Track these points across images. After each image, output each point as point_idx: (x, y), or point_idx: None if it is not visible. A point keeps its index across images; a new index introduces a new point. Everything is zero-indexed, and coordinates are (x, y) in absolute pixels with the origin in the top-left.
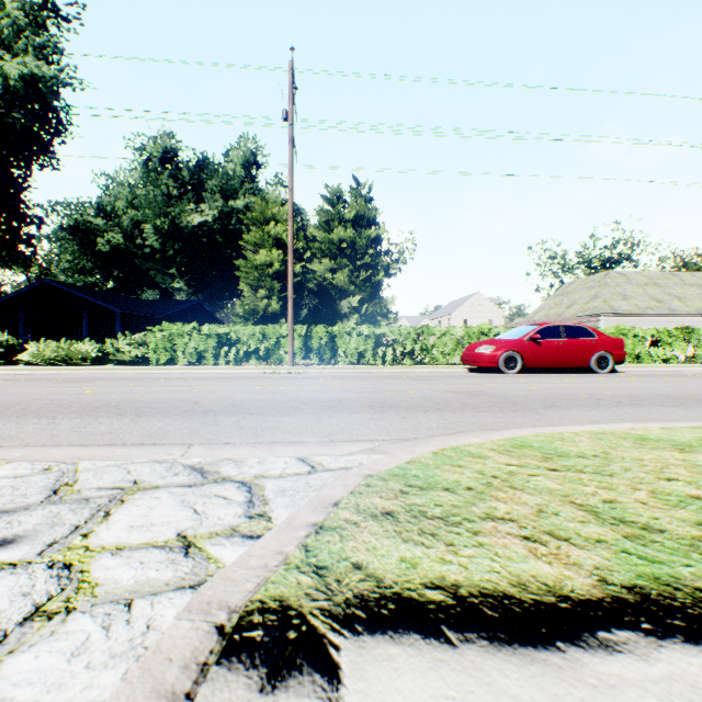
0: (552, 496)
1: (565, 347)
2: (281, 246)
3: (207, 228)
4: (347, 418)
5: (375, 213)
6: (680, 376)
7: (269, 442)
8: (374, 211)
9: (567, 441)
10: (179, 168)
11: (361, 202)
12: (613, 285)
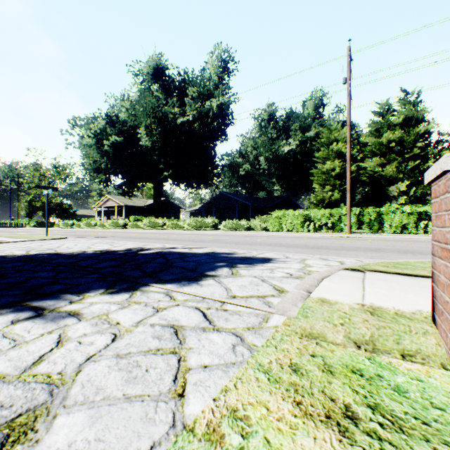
0: None
1: None
2: (340, 156)
3: (292, 153)
4: (381, 253)
5: (423, 112)
6: None
7: (343, 256)
8: (422, 111)
9: None
10: (276, 122)
11: (408, 107)
12: None
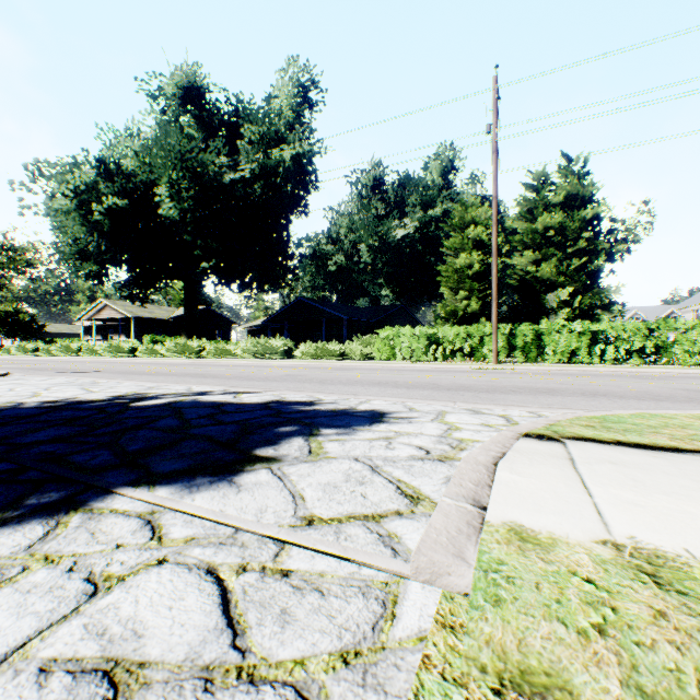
0: None
1: None
2: (479, 247)
3: (409, 239)
4: (559, 398)
5: (592, 189)
6: None
7: (503, 404)
8: (590, 187)
9: None
10: (385, 191)
11: (572, 180)
12: None
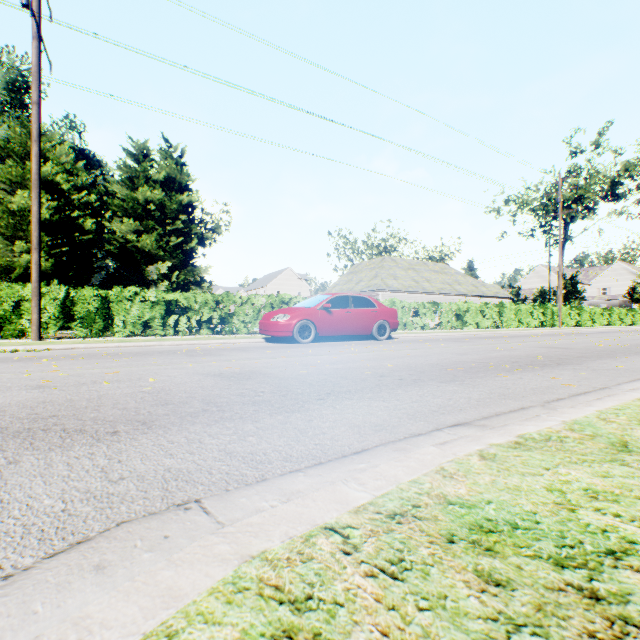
0: None
1: (353, 316)
2: (54, 191)
3: None
4: None
5: (189, 179)
6: (437, 341)
7: None
8: (187, 176)
9: (313, 632)
10: None
11: (172, 164)
12: (388, 268)
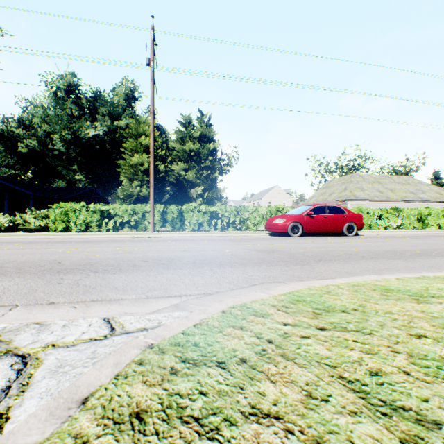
0: (321, 368)
1: (328, 219)
2: (149, 152)
3: (99, 139)
4: (171, 274)
5: (213, 134)
6: (395, 238)
7: (90, 301)
8: (212, 132)
9: (332, 294)
10: (79, 97)
11: (204, 126)
12: (355, 182)
